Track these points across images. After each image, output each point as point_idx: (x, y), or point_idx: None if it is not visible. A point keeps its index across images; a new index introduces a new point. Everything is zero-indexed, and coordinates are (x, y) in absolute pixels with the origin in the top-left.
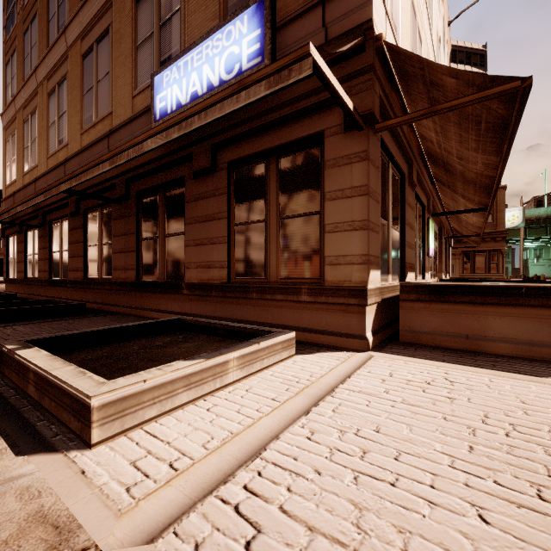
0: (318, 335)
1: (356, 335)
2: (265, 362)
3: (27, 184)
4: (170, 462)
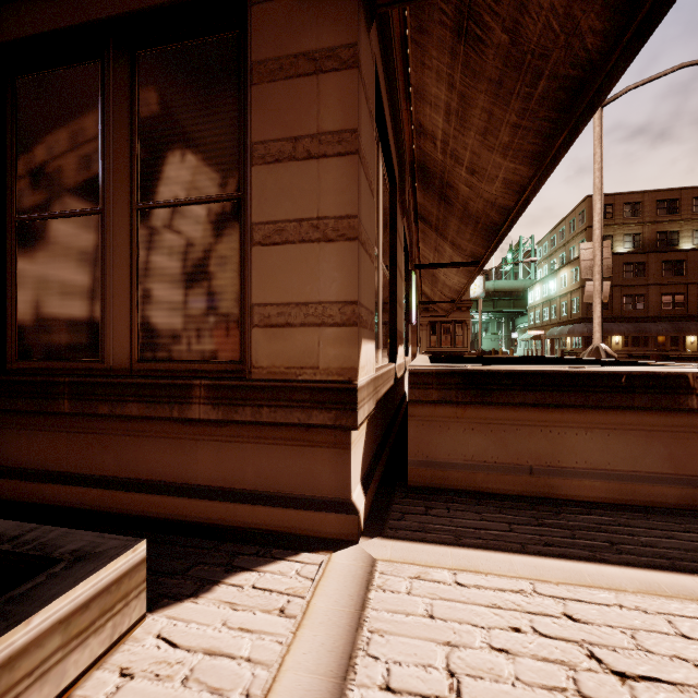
0: (234, 505)
1: (330, 501)
2: None
3: None
4: None
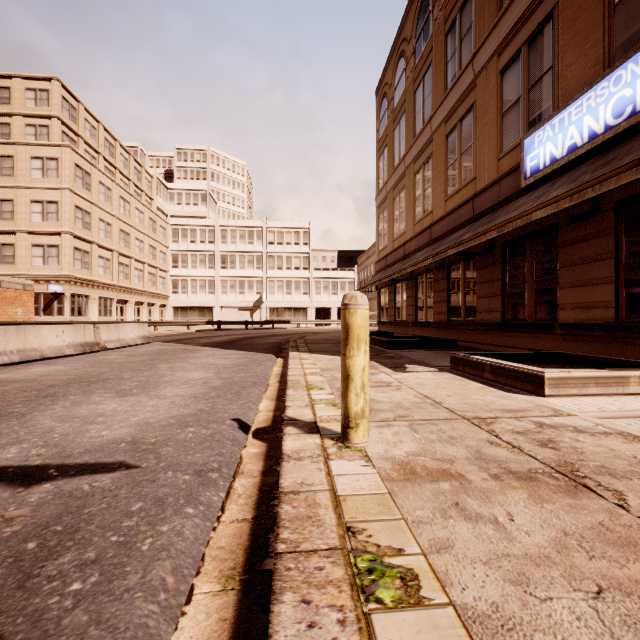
0: None
1: None
2: None
3: (397, 248)
4: (597, 408)
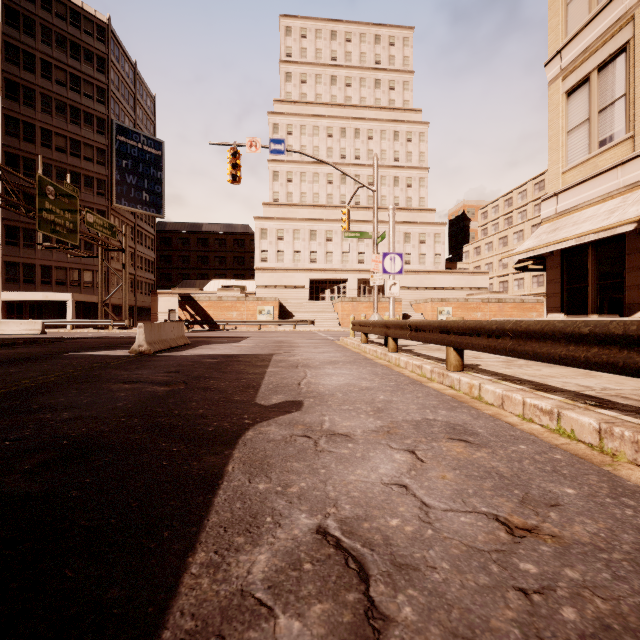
0: None
1: None
2: None
3: None
4: None
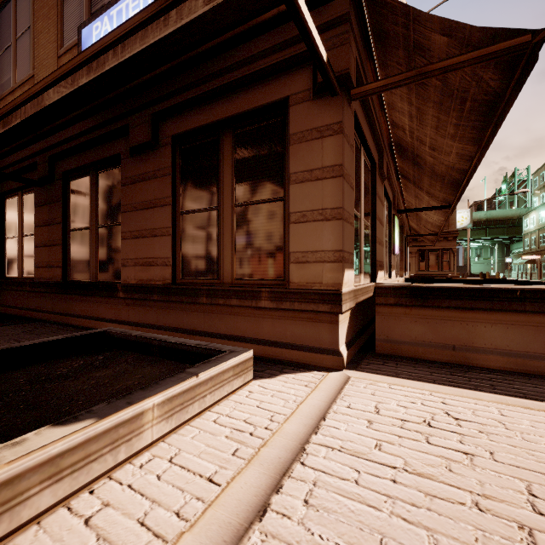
0: (281, 349)
1: (328, 349)
2: (208, 400)
3: None
4: None
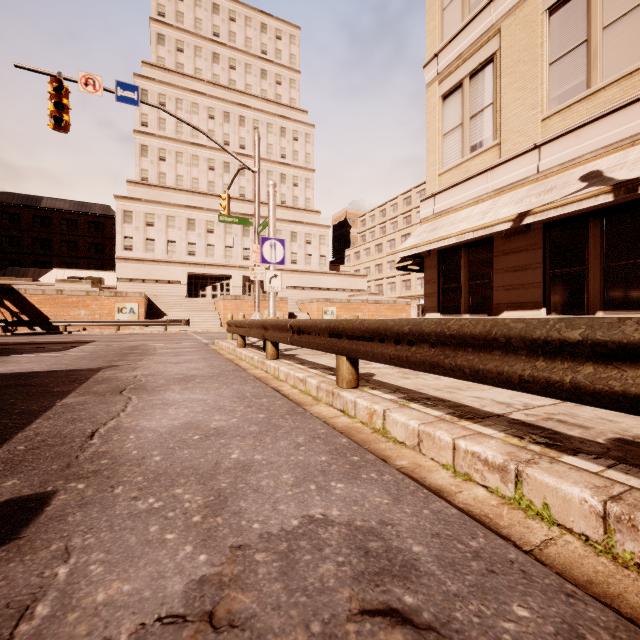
0: None
1: None
2: None
3: None
4: None
